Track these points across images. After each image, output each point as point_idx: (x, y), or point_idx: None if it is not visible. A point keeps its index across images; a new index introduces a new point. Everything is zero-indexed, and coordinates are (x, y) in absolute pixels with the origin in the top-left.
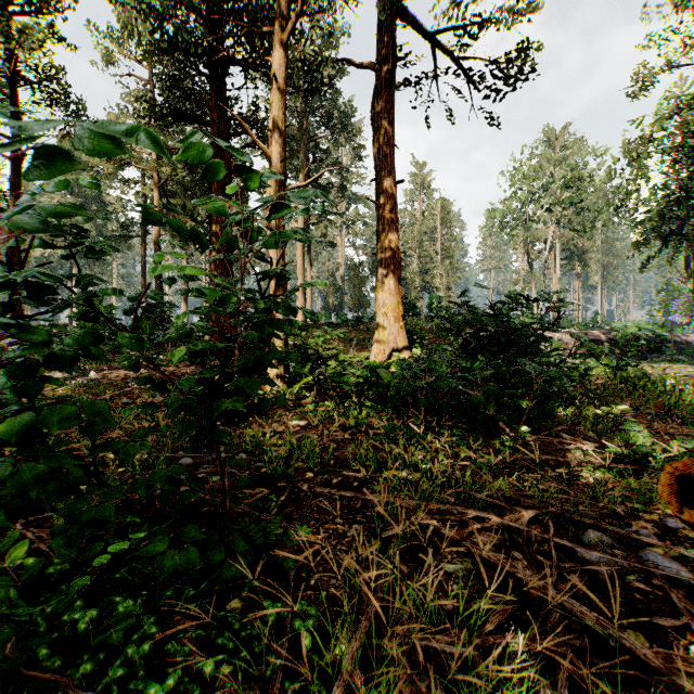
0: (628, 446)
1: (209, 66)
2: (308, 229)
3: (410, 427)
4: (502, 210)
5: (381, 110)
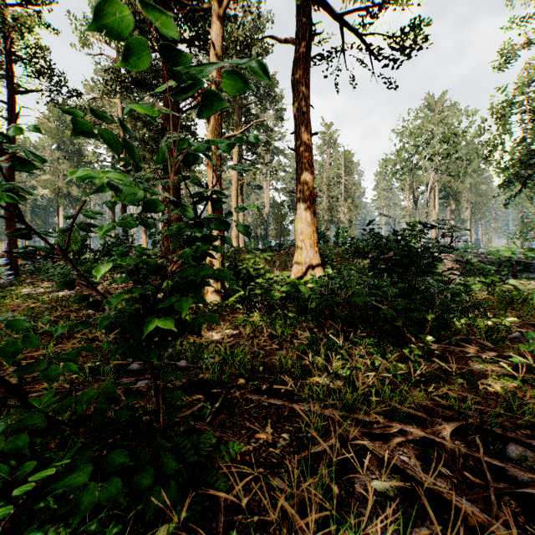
0: (520, 354)
1: None
2: (241, 175)
3: (329, 337)
4: (393, 160)
5: (299, 75)
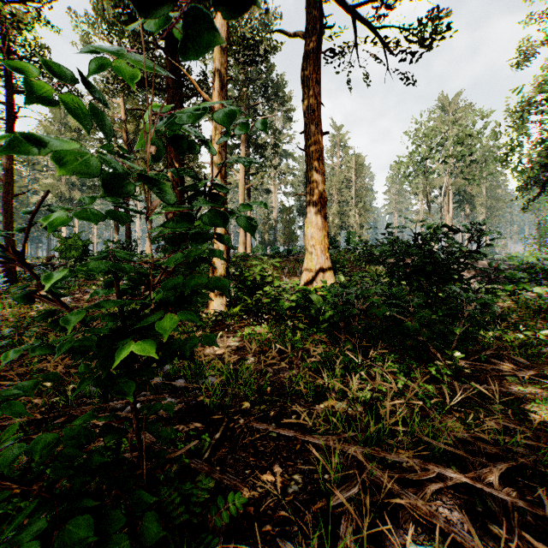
0: None
1: (165, 39)
2: (248, 178)
3: (344, 353)
4: (406, 162)
5: (309, 71)
